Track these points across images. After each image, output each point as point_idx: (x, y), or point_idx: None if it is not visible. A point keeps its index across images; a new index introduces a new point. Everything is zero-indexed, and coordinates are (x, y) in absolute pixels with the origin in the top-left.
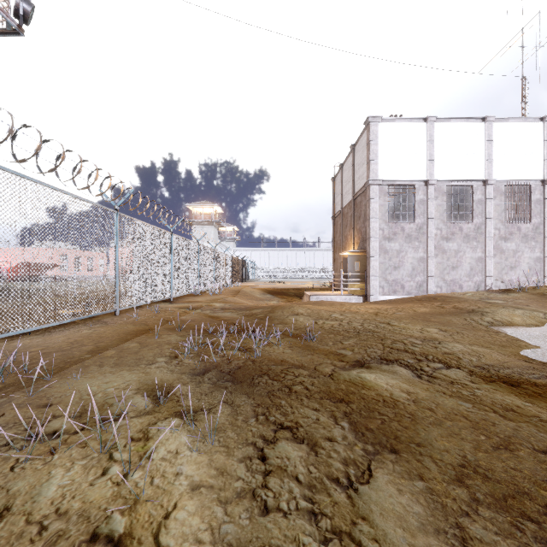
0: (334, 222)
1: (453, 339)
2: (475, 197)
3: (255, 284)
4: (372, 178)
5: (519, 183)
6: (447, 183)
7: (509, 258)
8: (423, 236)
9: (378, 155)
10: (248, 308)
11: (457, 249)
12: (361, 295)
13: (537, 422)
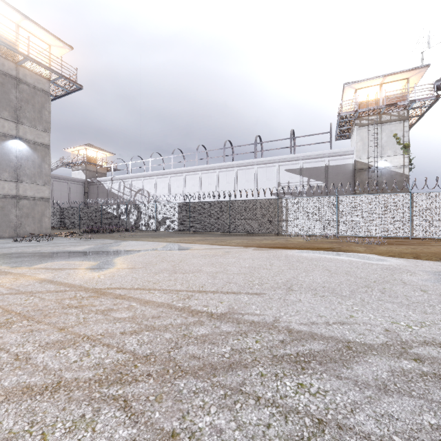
0: None
1: (377, 250)
2: None
3: None
4: None
5: None
6: None
7: None
8: None
9: None
10: None
11: None
12: None
13: (309, 246)
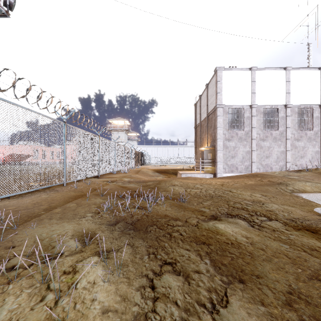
0: (196, 130)
1: (271, 201)
2: (280, 115)
3: (149, 166)
4: (218, 103)
5: (306, 106)
6: (263, 106)
7: (300, 151)
8: (249, 138)
9: (222, 89)
10: (144, 182)
11: (269, 146)
12: (212, 173)
13: None
